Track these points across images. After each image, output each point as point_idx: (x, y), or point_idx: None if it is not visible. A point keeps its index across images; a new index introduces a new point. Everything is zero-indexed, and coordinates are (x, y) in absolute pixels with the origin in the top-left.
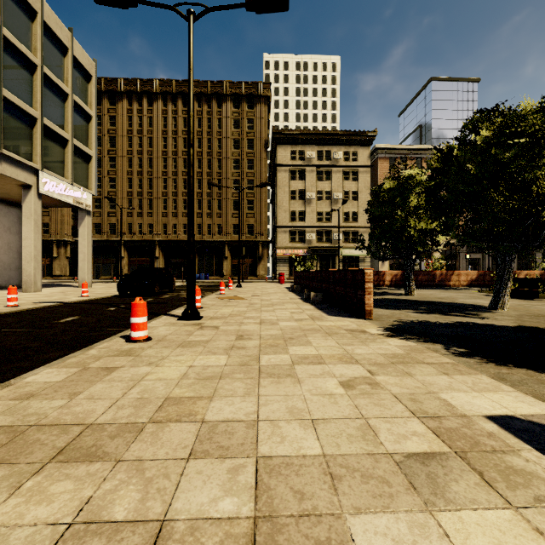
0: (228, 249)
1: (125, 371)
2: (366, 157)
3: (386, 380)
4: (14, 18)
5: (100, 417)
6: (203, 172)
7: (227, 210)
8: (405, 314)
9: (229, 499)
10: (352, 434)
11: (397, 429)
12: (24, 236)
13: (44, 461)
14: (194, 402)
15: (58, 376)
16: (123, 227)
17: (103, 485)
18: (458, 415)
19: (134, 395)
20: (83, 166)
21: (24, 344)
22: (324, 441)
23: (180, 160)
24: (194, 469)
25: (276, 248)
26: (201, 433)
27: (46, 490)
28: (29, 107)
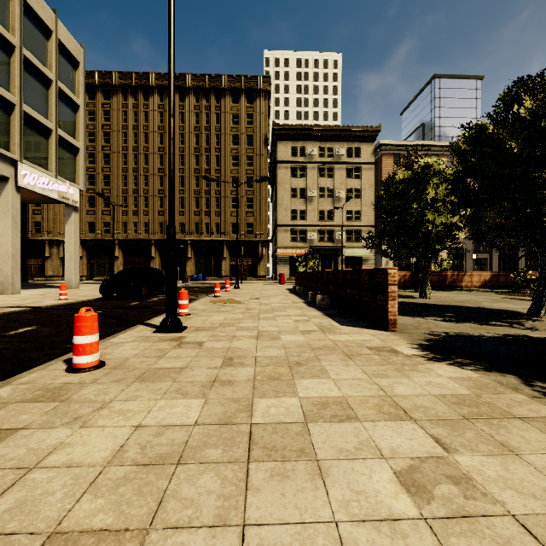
0: (227, 249)
1: (21, 441)
2: (369, 153)
3: (478, 467)
4: None
5: None
6: (201, 169)
7: (226, 209)
8: (434, 323)
9: None
10: None
11: None
12: (0, 233)
13: None
14: None
15: None
16: (118, 226)
17: None
18: None
19: None
20: (69, 159)
21: None
22: None
23: (176, 156)
24: None
25: (276, 247)
26: None
27: None
28: (5, 91)
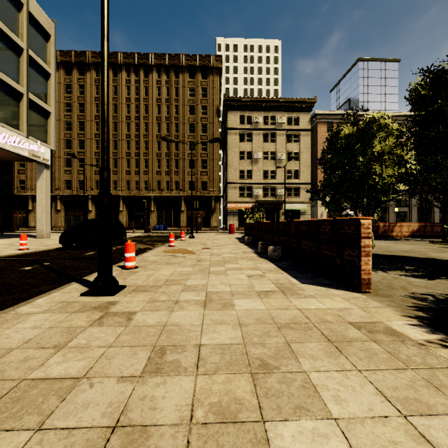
0: (184, 203)
1: None
2: (306, 121)
3: None
4: None
5: None
6: (162, 135)
7: (184, 169)
8: (404, 280)
9: None
10: None
11: None
12: None
13: None
14: None
15: None
16: (91, 184)
17: None
18: None
19: None
20: (40, 121)
21: None
22: None
23: (141, 124)
24: None
25: (227, 202)
26: None
27: None
28: None
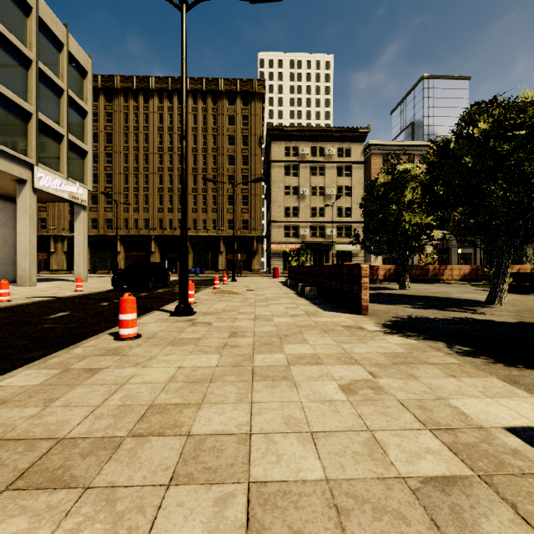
0: (223, 244)
1: (109, 373)
2: (359, 153)
3: (389, 383)
4: (8, 13)
5: (74, 430)
6: (199, 168)
7: (222, 206)
8: (402, 309)
9: None
10: (357, 452)
11: (408, 445)
12: (19, 230)
13: (0, 488)
14: (180, 410)
15: (36, 379)
16: (120, 222)
17: (64, 523)
18: (474, 426)
19: (115, 402)
20: (78, 161)
21: (8, 342)
22: (325, 461)
23: (175, 156)
24: (175, 500)
25: (270, 243)
26: (186, 449)
27: None
28: (24, 102)
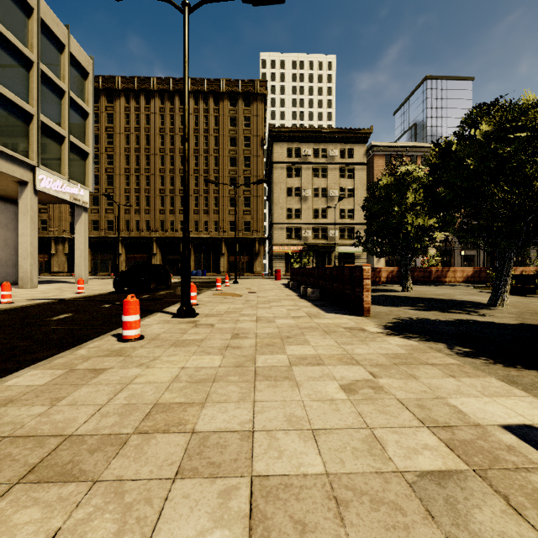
0: (225, 246)
1: (113, 373)
2: (362, 154)
3: (389, 383)
4: (10, 14)
5: (81, 427)
6: (200, 169)
7: (224, 207)
8: (404, 311)
9: (219, 532)
10: (357, 448)
11: (406, 441)
12: (20, 232)
13: (12, 481)
14: (185, 409)
15: (42, 379)
16: (121, 224)
17: (75, 513)
18: (471, 424)
19: (120, 401)
20: (79, 163)
21: (12, 343)
22: (326, 456)
23: (177, 157)
24: (180, 492)
25: (272, 244)
26: (190, 446)
27: (8, 520)
28: (25, 104)
